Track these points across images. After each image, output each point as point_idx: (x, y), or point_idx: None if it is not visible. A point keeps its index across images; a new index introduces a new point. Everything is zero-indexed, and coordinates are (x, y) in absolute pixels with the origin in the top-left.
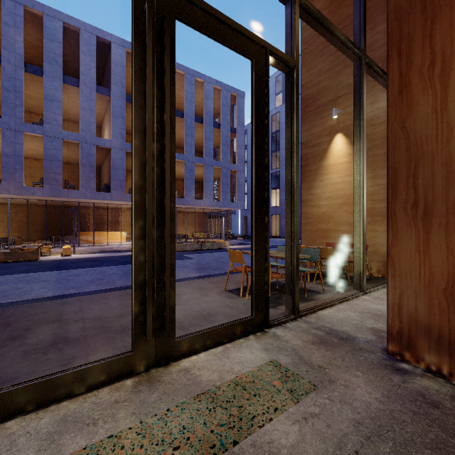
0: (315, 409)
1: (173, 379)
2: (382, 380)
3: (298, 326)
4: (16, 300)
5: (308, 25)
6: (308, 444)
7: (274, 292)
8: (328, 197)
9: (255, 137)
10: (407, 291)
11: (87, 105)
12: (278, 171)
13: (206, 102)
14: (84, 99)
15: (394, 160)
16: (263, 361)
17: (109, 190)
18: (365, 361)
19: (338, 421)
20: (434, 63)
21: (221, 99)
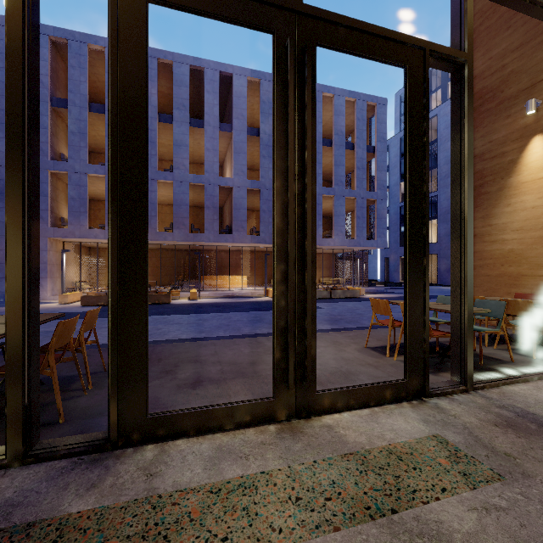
0: (500, 502)
1: (316, 434)
2: None
3: (471, 401)
4: (158, 339)
5: None
6: (492, 538)
7: (432, 355)
8: (518, 228)
9: (410, 161)
10: None
11: (211, 145)
12: (434, 196)
13: (336, 120)
14: (208, 139)
15: None
16: (423, 434)
17: (230, 232)
18: None
19: (538, 523)
20: None
21: (355, 112)
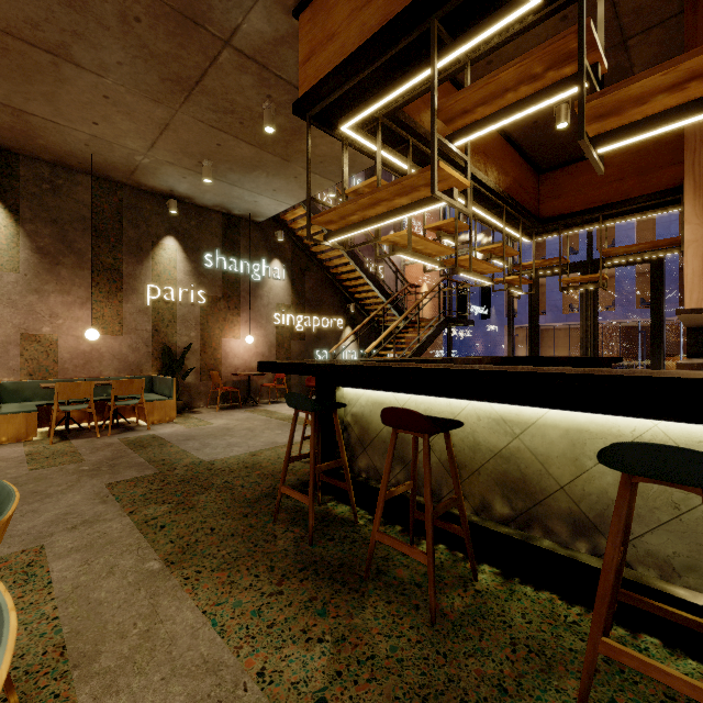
0: None
1: None
2: None
3: None
4: None
5: None
6: None
7: None
8: None
9: (651, 304)
10: None
11: None
12: None
13: None
14: None
15: None
16: None
17: None
18: None
19: None
20: None
21: None
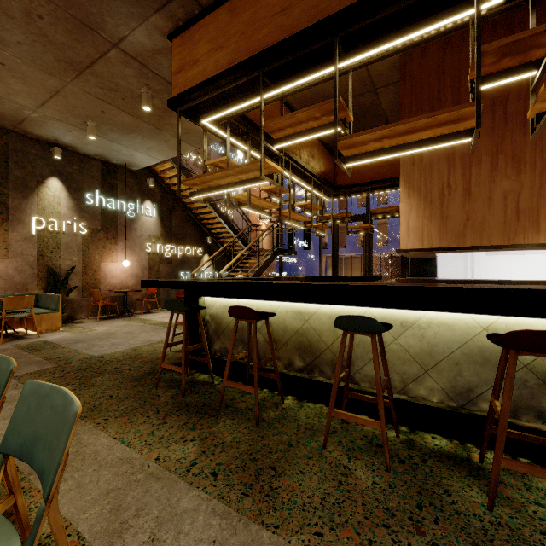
0: None
1: None
2: None
3: None
4: None
5: None
6: None
7: None
8: None
9: None
10: None
11: None
12: None
13: None
14: None
15: None
16: None
17: None
18: None
19: None
20: None
21: None
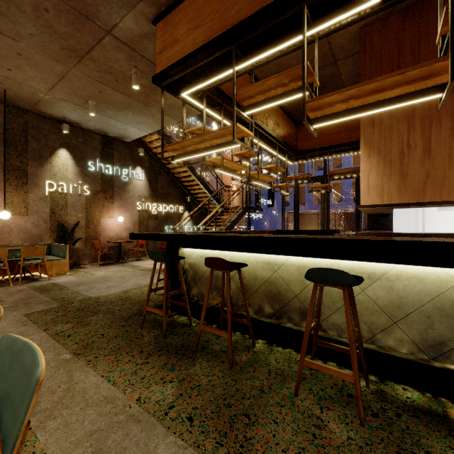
0: None
1: None
2: None
3: None
4: None
5: None
6: None
7: None
8: None
9: (356, 201)
10: None
11: None
12: None
13: None
14: None
15: None
16: None
17: None
18: None
19: None
20: None
21: None
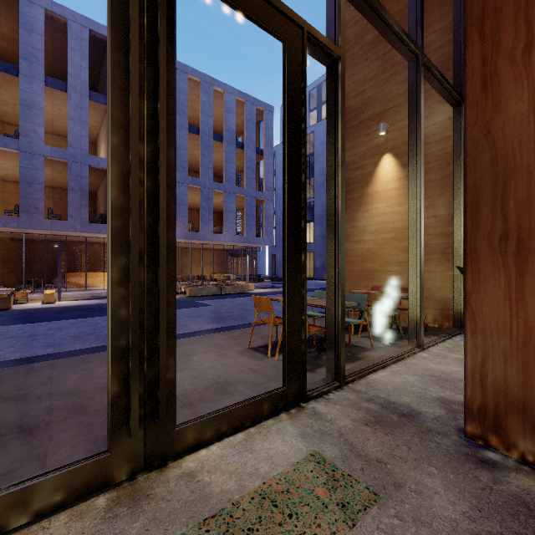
0: None
1: (170, 493)
2: (466, 480)
3: (344, 398)
4: None
5: (355, 8)
6: None
7: (310, 349)
8: (374, 230)
9: (288, 146)
10: (493, 353)
11: (77, 115)
12: (312, 201)
13: (227, 117)
14: (73, 107)
15: (475, 177)
16: (300, 455)
17: (105, 222)
18: (438, 449)
19: None
20: (532, 44)
21: (245, 113)
